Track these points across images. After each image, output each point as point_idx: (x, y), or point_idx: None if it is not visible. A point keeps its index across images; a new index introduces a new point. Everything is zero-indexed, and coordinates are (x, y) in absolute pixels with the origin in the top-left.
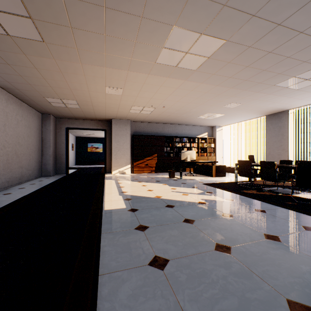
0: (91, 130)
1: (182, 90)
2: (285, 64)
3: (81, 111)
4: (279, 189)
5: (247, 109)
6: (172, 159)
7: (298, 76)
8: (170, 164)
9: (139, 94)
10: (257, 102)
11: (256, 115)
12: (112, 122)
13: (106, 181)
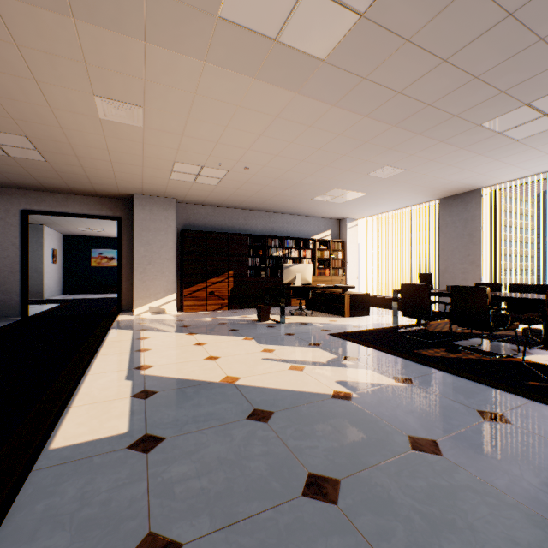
0: (94, 222)
1: (288, 122)
2: (527, 62)
3: (52, 169)
4: (485, 344)
5: (411, 182)
6: (264, 282)
7: (534, 104)
8: (261, 290)
9: (186, 127)
10: (433, 168)
11: (423, 198)
12: (135, 202)
13: (110, 334)
